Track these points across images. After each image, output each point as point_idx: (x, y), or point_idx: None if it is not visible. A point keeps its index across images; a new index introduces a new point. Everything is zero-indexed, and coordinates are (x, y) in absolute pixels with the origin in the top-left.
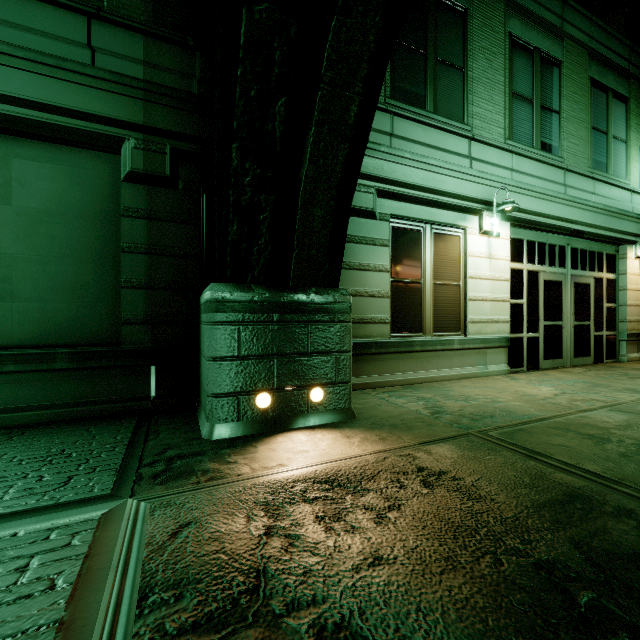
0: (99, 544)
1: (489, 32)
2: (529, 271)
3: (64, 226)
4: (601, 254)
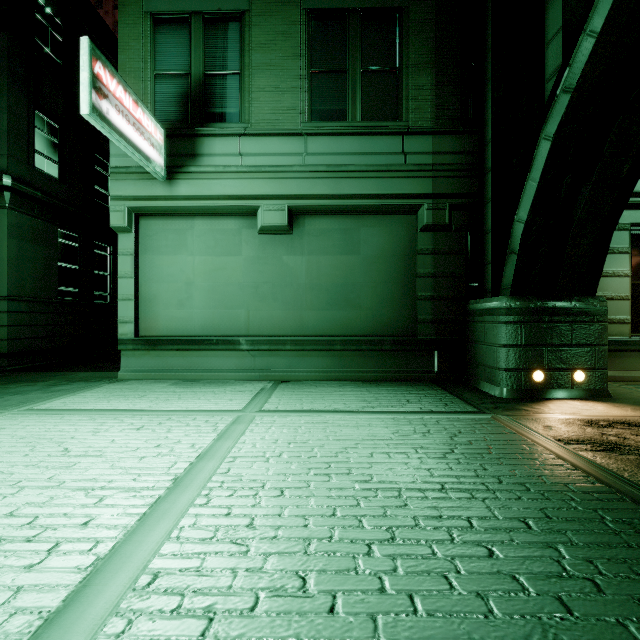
0: (507, 425)
1: None
2: None
3: (384, 264)
4: None
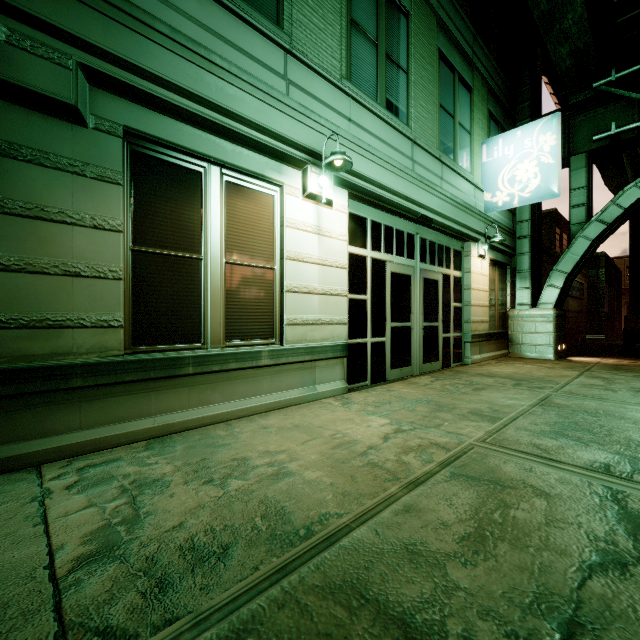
0: None
1: None
2: (374, 259)
3: None
4: (449, 249)
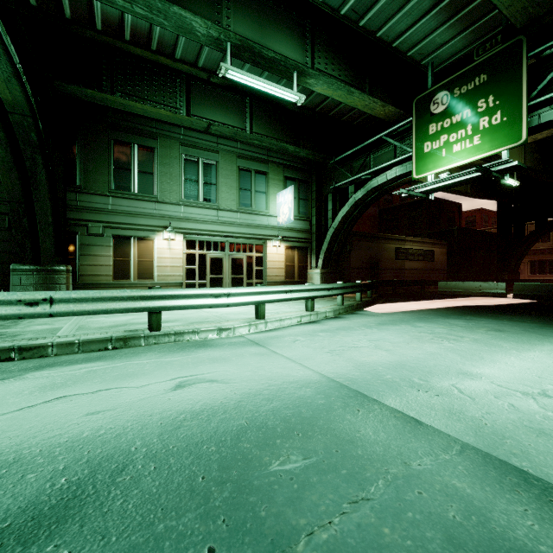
0: None
1: (169, 156)
2: (200, 254)
3: None
4: (252, 245)
